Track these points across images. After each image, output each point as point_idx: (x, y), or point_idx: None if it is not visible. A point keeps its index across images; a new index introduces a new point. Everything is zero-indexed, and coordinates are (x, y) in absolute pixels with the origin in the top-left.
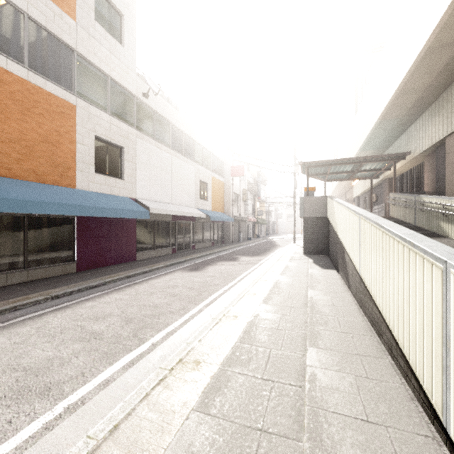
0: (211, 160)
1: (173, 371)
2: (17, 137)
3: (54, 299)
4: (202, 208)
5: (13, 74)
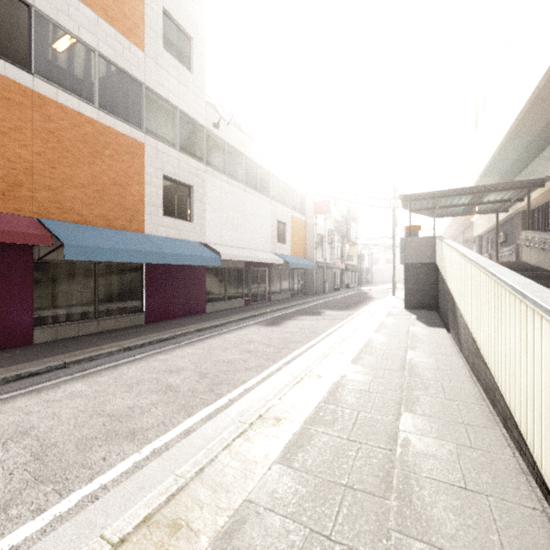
0: (290, 196)
1: (253, 426)
2: (88, 182)
3: (126, 351)
4: (279, 253)
5: (85, 116)
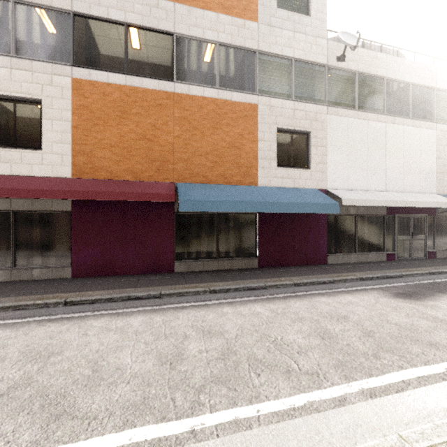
0: None
1: None
2: (210, 149)
3: (211, 293)
4: None
5: (208, 98)
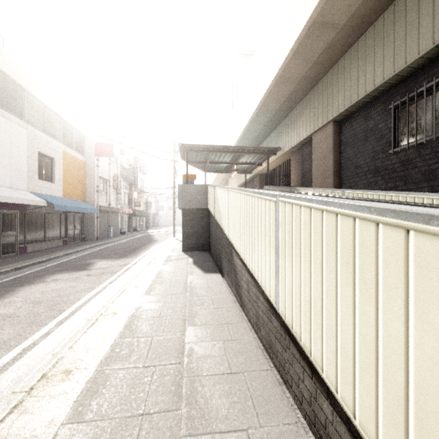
0: (63, 128)
1: None
2: None
3: None
4: (43, 193)
5: None
